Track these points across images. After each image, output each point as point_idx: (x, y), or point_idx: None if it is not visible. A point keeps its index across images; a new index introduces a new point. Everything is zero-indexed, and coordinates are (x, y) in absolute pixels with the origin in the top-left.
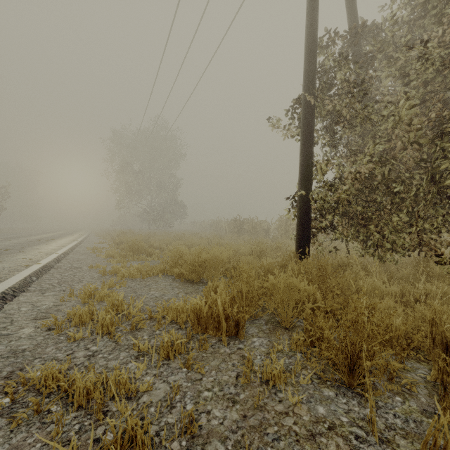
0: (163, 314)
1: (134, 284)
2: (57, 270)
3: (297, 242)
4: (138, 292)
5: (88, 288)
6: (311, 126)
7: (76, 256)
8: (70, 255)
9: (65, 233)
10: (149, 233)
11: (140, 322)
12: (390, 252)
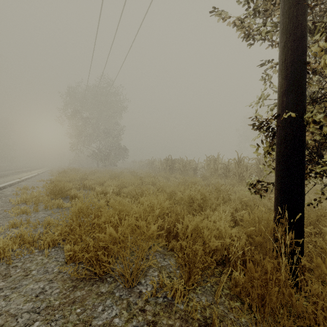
0: None
1: None
2: None
3: (282, 197)
4: None
5: None
6: None
7: None
8: None
9: (24, 170)
10: (91, 171)
11: None
12: None
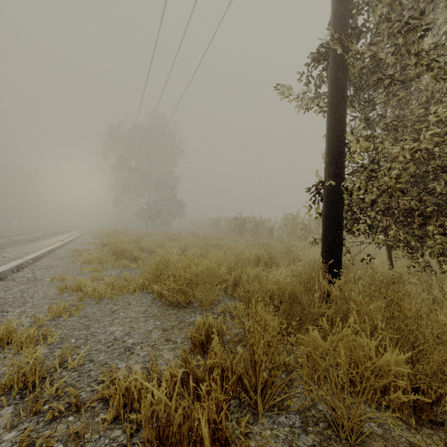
0: (105, 396)
1: (95, 309)
2: (6, 283)
3: (324, 249)
4: (93, 327)
5: (8, 326)
6: (343, 89)
7: (49, 261)
8: (42, 260)
9: (59, 232)
10: (143, 233)
11: (55, 420)
12: (435, 260)
